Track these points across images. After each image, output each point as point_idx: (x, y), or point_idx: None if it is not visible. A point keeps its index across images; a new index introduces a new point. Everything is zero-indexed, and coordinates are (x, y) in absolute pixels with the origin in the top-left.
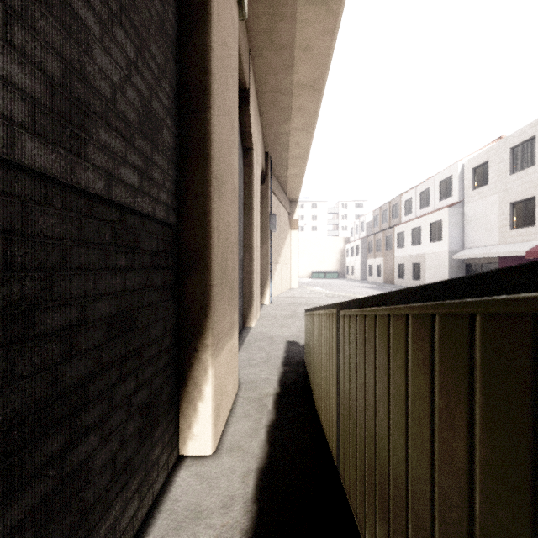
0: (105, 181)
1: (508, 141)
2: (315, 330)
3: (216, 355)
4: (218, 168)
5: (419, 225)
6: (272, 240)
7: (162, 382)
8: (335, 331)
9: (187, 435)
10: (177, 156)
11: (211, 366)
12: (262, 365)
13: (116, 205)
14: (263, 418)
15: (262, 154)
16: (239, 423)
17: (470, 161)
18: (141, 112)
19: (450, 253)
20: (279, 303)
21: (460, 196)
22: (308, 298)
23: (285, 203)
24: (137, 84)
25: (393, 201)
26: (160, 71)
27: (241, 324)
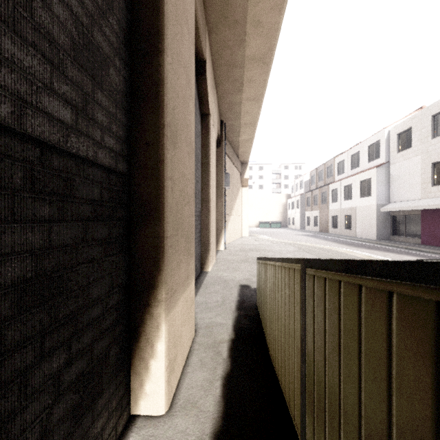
0: (13, 107)
1: (429, 110)
2: (270, 280)
3: (170, 309)
4: (172, 117)
5: (350, 183)
6: (226, 196)
7: (108, 344)
8: (299, 290)
9: (138, 393)
10: (128, 102)
11: (164, 322)
12: (218, 308)
13: (34, 140)
14: (218, 368)
15: (218, 121)
16: (195, 373)
17: (395, 128)
18: (77, 38)
19: (377, 206)
20: (232, 249)
21: (386, 158)
22: (257, 244)
23: (237, 165)
24: (70, 3)
25: (328, 163)
26: (106, 3)
27: (199, 268)
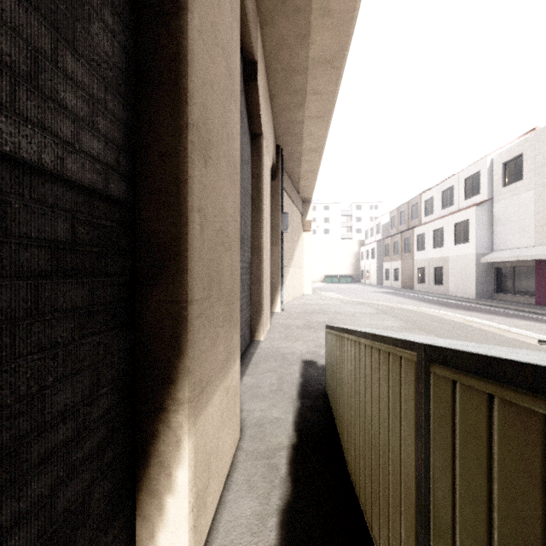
0: None
1: (545, 131)
2: (349, 363)
3: (198, 413)
4: (202, 115)
5: (441, 226)
6: (284, 242)
7: (89, 483)
8: (413, 396)
9: None
10: (131, 88)
11: (188, 436)
12: (273, 396)
13: None
14: (274, 493)
15: (273, 146)
16: (239, 503)
17: (500, 155)
18: None
19: (477, 256)
20: (291, 310)
21: (488, 193)
22: (323, 304)
23: (297, 203)
24: None
25: (412, 201)
26: None
27: (249, 337)
